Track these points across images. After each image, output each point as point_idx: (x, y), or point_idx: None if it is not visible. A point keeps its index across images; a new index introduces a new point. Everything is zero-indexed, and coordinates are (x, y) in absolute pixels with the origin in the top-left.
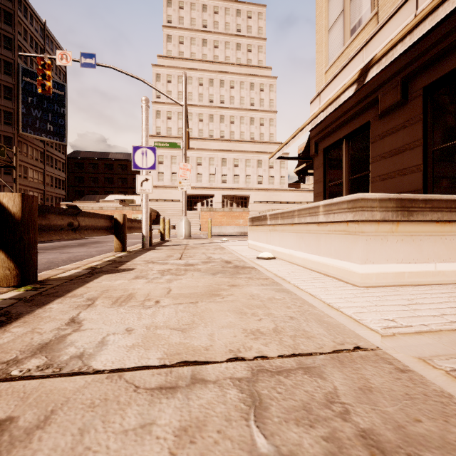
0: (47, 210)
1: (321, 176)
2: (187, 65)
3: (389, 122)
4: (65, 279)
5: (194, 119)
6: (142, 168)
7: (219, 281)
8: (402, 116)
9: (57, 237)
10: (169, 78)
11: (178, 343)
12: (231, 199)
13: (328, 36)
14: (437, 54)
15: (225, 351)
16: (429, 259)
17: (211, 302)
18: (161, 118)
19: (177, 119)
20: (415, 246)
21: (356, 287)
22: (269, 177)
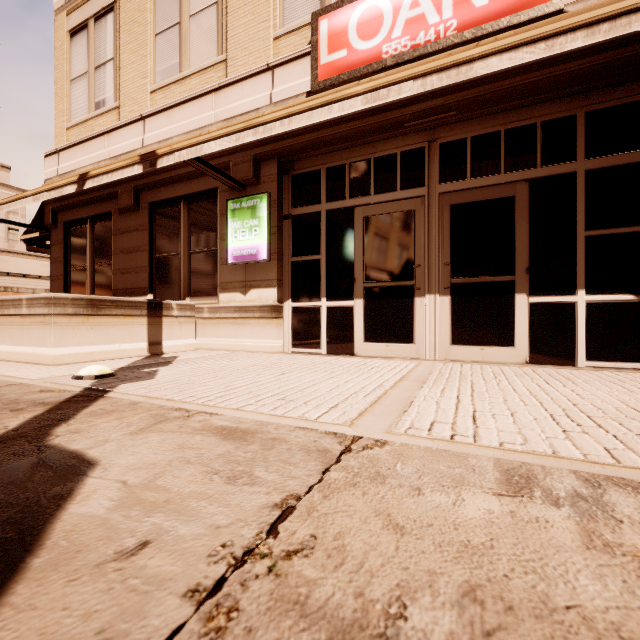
0: None
1: (62, 255)
2: None
3: (127, 220)
4: None
5: None
6: None
7: None
8: (137, 220)
9: None
10: None
11: None
12: None
13: (71, 87)
14: (156, 182)
15: None
16: (116, 342)
17: None
18: None
19: None
20: (103, 332)
21: (50, 366)
22: None
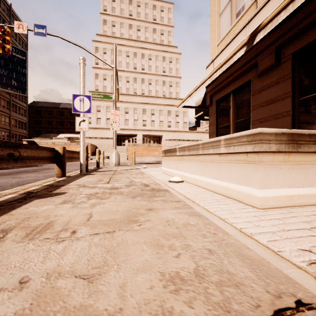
0: None
1: (214, 120)
2: (117, 42)
3: (265, 79)
4: None
5: (123, 80)
6: (80, 111)
7: (137, 204)
8: (276, 75)
9: None
10: (105, 50)
11: (78, 307)
12: (149, 137)
13: (220, 19)
14: (303, 28)
15: None
16: (313, 184)
17: (128, 231)
18: (99, 79)
19: (110, 80)
20: (302, 173)
21: (256, 209)
22: (176, 123)
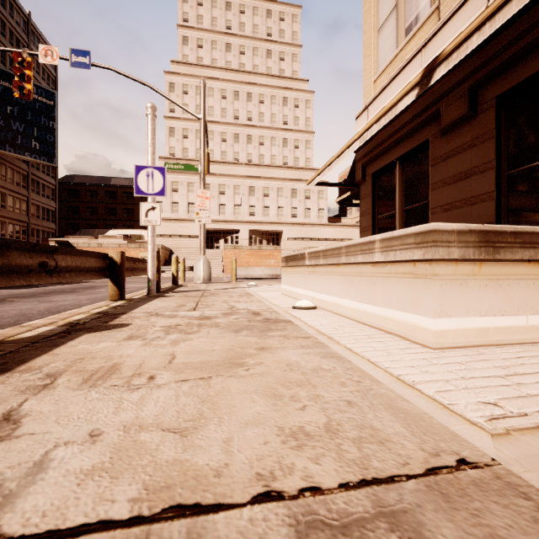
0: (5, 245)
1: (369, 206)
2: (207, 73)
3: (453, 140)
4: (26, 342)
5: (215, 138)
6: (147, 194)
7: (243, 341)
8: (470, 132)
9: (21, 282)
10: (186, 88)
11: (171, 462)
12: (261, 235)
13: (378, 37)
14: (514, 55)
15: (249, 478)
16: (520, 310)
17: (230, 377)
18: (175, 137)
19: (195, 138)
20: (502, 293)
21: (428, 349)
22: (305, 210)
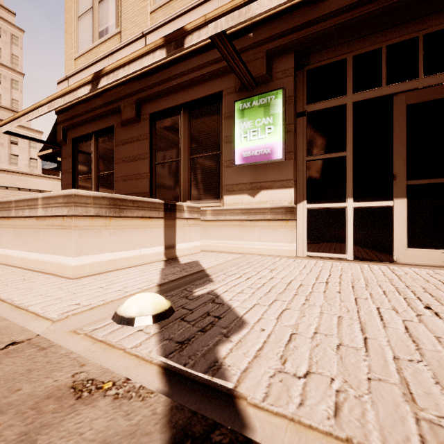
0: None
1: (70, 167)
2: None
3: (129, 132)
4: None
5: None
6: None
7: None
8: (137, 131)
9: None
10: None
11: None
12: None
13: (78, 23)
14: (157, 93)
15: None
16: (136, 246)
17: None
18: None
19: None
20: (125, 237)
21: (70, 280)
22: (11, 155)
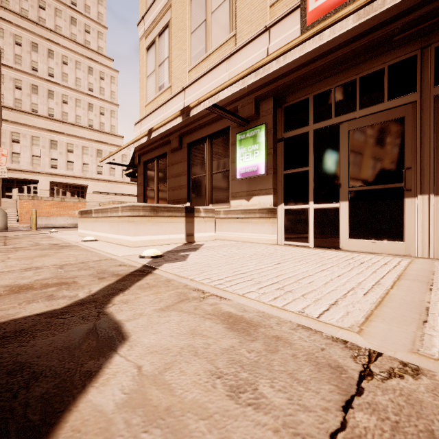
0: None
1: (142, 181)
2: None
3: (175, 156)
4: None
5: (6, 83)
6: None
7: (47, 252)
8: (180, 155)
9: None
10: None
11: (27, 266)
12: (64, 187)
13: (147, 81)
14: (191, 129)
15: (51, 265)
16: (166, 233)
17: (42, 258)
18: None
19: None
20: (160, 227)
21: (131, 248)
22: (111, 169)
